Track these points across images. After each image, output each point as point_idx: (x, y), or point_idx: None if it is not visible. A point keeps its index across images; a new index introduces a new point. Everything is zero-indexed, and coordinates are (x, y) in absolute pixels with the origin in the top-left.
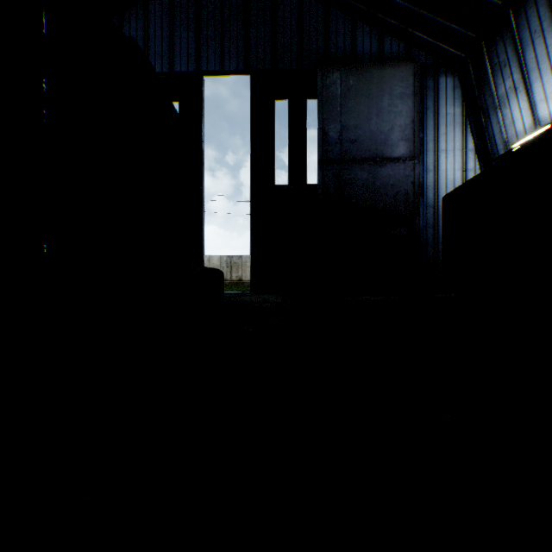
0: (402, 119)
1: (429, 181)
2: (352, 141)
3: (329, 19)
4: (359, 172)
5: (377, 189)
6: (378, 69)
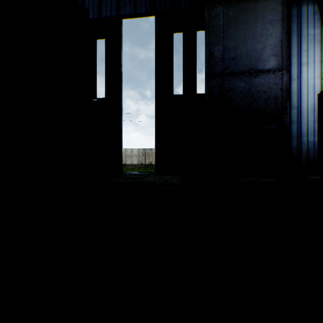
0: (272, 39)
1: (293, 88)
2: (232, 59)
3: None
4: (237, 82)
5: (251, 94)
6: (252, 2)
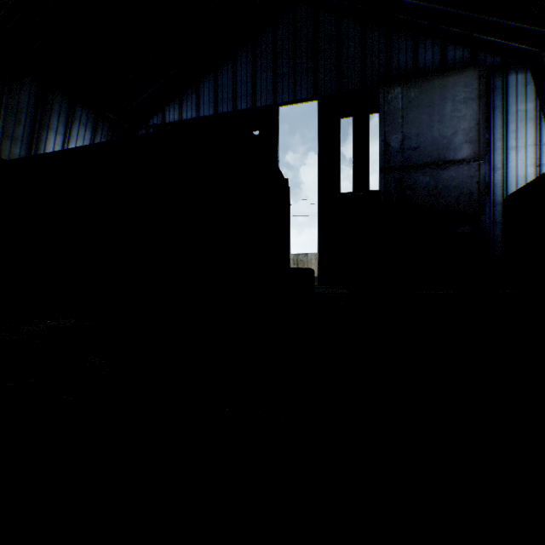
0: (465, 123)
1: (497, 179)
2: (413, 149)
3: (391, 39)
4: (420, 177)
5: (439, 191)
6: (439, 79)
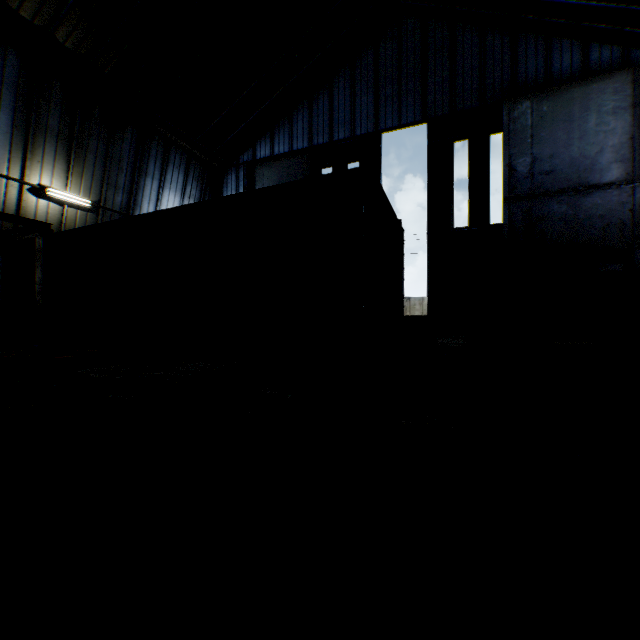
0: (614, 138)
1: None
2: (545, 173)
3: (517, 45)
4: (554, 206)
5: (579, 222)
6: (580, 87)
